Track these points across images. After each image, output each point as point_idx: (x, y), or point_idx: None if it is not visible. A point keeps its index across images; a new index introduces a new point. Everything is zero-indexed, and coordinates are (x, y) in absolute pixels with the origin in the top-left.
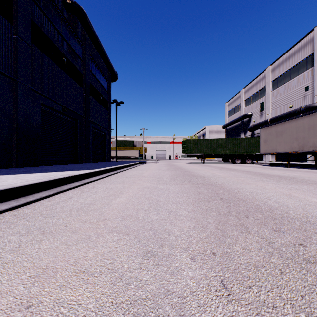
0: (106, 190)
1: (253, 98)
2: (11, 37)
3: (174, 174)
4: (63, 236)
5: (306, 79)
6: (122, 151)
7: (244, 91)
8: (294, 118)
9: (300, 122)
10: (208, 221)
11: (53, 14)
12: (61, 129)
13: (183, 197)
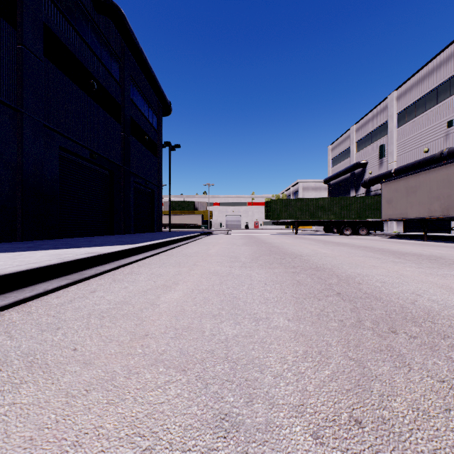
0: (152, 278)
1: (369, 139)
2: (13, 48)
3: (255, 250)
4: (64, 372)
5: (449, 110)
6: (178, 216)
7: (356, 129)
8: (434, 167)
9: (443, 172)
10: (328, 340)
11: (77, 15)
12: (88, 184)
13: (274, 291)
